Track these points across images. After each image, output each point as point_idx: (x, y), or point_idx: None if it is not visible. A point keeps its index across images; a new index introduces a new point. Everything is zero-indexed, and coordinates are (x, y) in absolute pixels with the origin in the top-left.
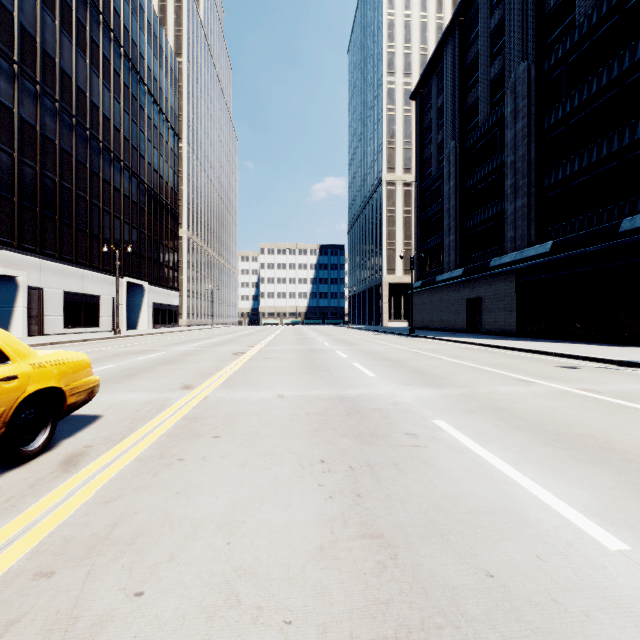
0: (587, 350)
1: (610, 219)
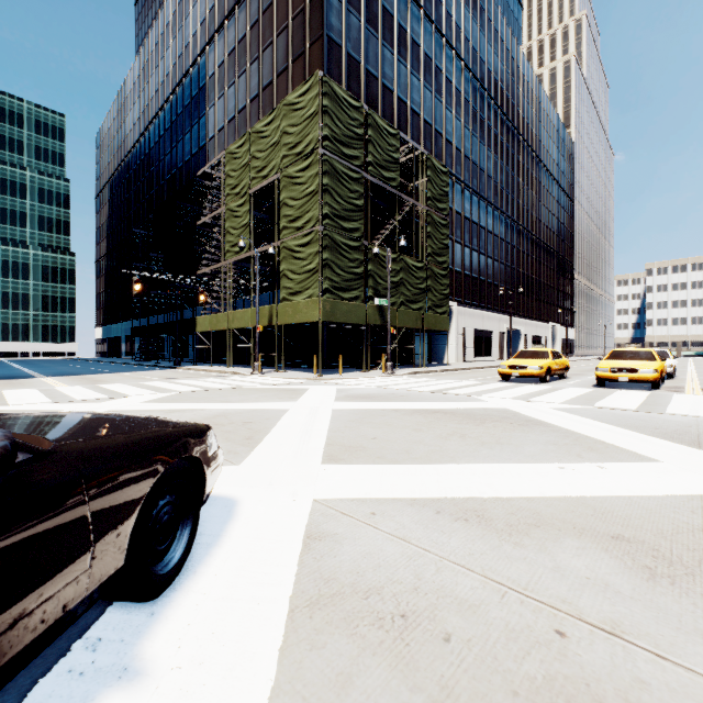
0: None
1: None
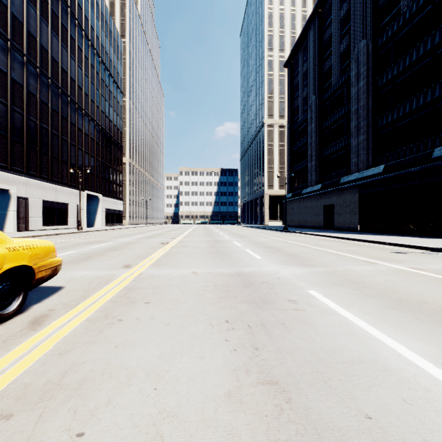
0: (410, 241)
1: (425, 149)
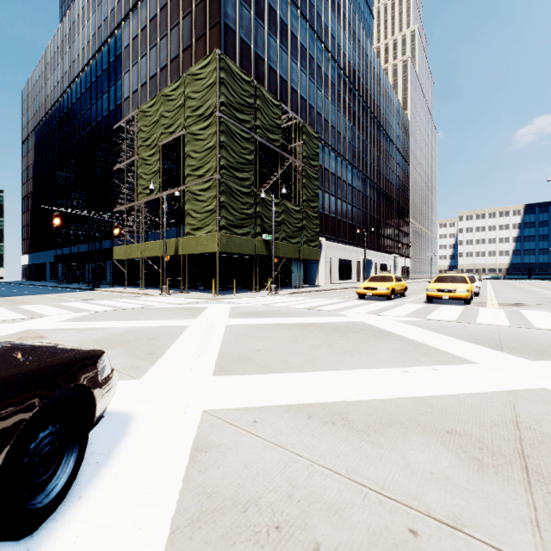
0: None
1: None
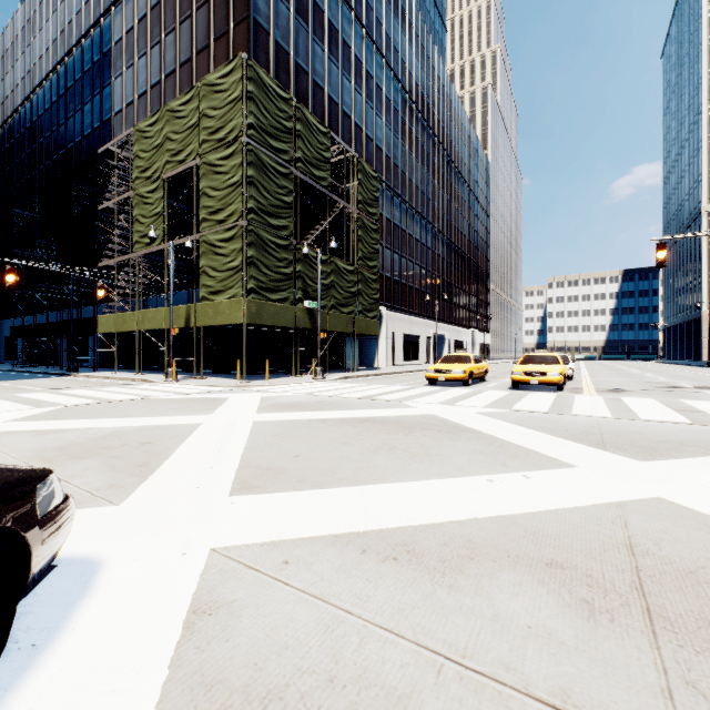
0: None
1: None
